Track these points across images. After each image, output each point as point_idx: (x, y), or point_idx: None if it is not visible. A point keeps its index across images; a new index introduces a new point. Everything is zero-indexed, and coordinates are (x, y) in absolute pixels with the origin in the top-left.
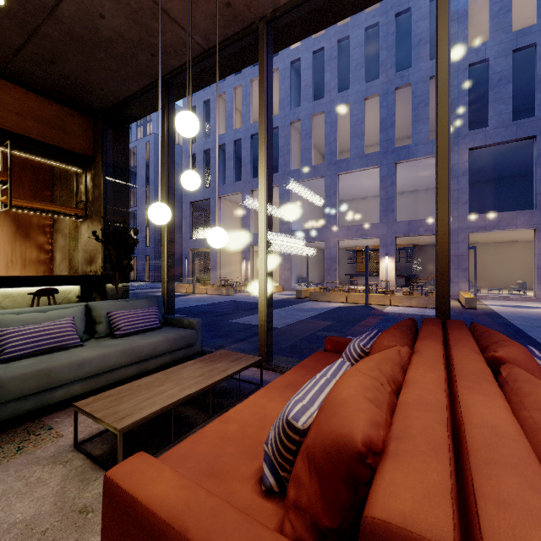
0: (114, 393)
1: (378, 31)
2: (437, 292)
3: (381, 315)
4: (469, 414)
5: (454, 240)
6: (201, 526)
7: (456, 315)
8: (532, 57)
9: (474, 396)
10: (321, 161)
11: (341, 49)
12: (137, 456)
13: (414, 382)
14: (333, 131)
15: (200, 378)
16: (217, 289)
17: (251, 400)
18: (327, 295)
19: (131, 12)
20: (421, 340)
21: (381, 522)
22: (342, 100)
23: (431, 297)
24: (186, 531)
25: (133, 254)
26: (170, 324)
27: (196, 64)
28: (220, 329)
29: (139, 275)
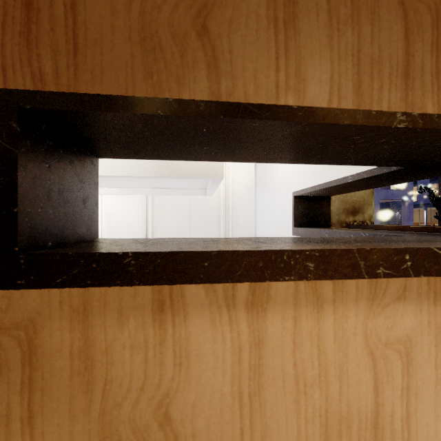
0: None
1: None
2: None
3: None
4: None
5: None
6: None
7: None
8: None
9: None
10: None
11: None
12: None
13: None
14: None
15: None
16: None
17: None
18: None
19: None
20: None
21: None
22: None
23: None
24: None
25: None
26: None
27: None
28: None
29: None
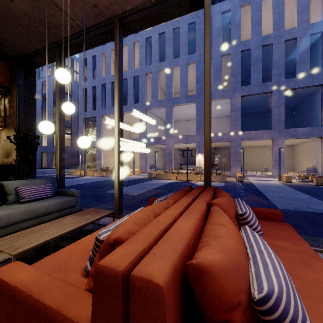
0: (14, 235)
1: (195, 26)
2: (204, 173)
3: (194, 186)
4: (174, 226)
5: (234, 145)
6: (39, 289)
7: (232, 185)
8: (271, 50)
9: (183, 219)
10: (164, 98)
11: (175, 34)
12: (13, 263)
13: (162, 215)
14: (170, 81)
15: (73, 224)
16: (100, 173)
17: (96, 232)
18: (166, 175)
19: (32, 1)
20: (185, 196)
21: (100, 265)
22: (175, 63)
23: (221, 176)
24: (30, 292)
25: (44, 151)
26: (60, 194)
27: (78, 37)
28: (98, 197)
29: (48, 164)
